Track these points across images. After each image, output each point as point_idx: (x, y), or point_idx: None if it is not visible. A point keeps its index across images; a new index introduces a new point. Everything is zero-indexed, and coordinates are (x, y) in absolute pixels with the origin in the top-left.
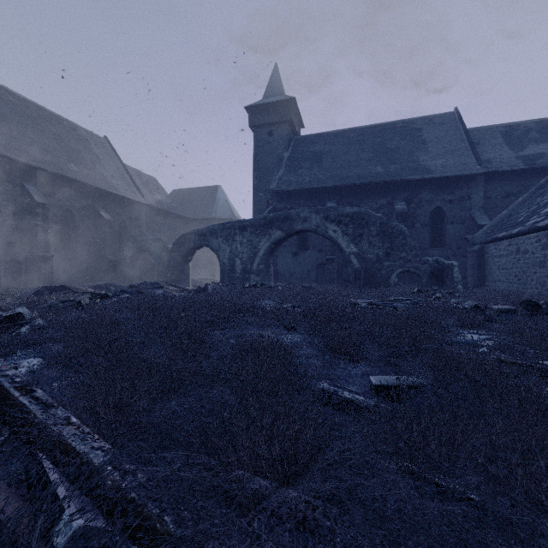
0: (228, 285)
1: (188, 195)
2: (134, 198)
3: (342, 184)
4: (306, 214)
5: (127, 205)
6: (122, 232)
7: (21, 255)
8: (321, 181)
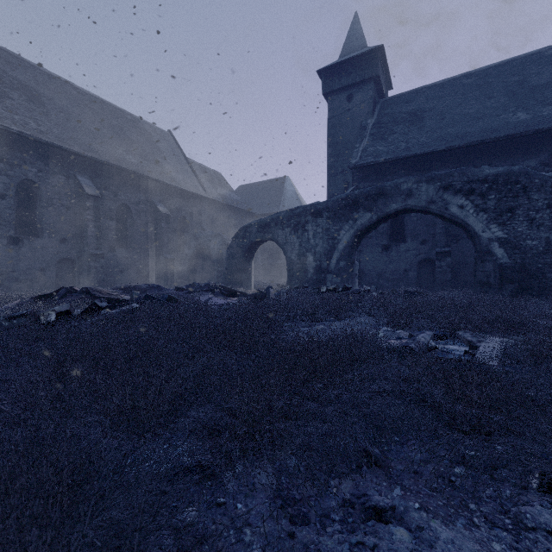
0: (297, 288)
1: (254, 190)
2: (195, 191)
3: (461, 144)
4: (410, 185)
5: (187, 198)
6: (183, 229)
7: (75, 253)
8: (425, 146)
